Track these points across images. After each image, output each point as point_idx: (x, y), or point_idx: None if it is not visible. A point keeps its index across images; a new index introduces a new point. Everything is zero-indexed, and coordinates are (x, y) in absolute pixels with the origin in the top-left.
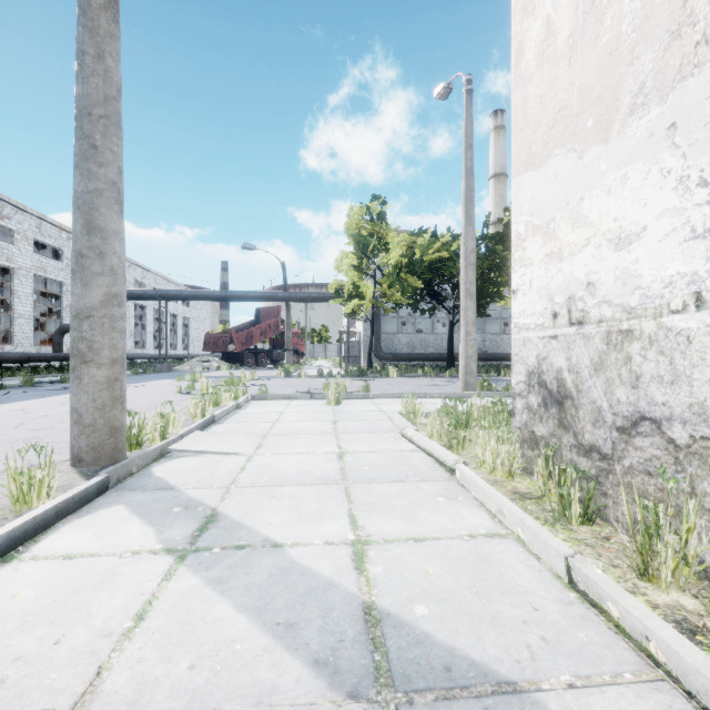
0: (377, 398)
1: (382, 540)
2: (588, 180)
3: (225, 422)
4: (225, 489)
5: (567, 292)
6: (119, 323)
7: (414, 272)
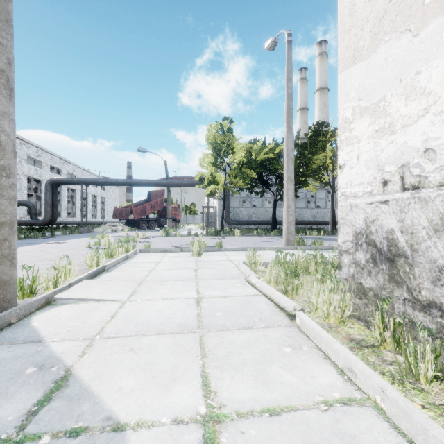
0: (227, 251)
1: (235, 414)
2: (426, 53)
3: (114, 270)
4: (89, 341)
5: (399, 160)
6: (7, 191)
7: (251, 167)
